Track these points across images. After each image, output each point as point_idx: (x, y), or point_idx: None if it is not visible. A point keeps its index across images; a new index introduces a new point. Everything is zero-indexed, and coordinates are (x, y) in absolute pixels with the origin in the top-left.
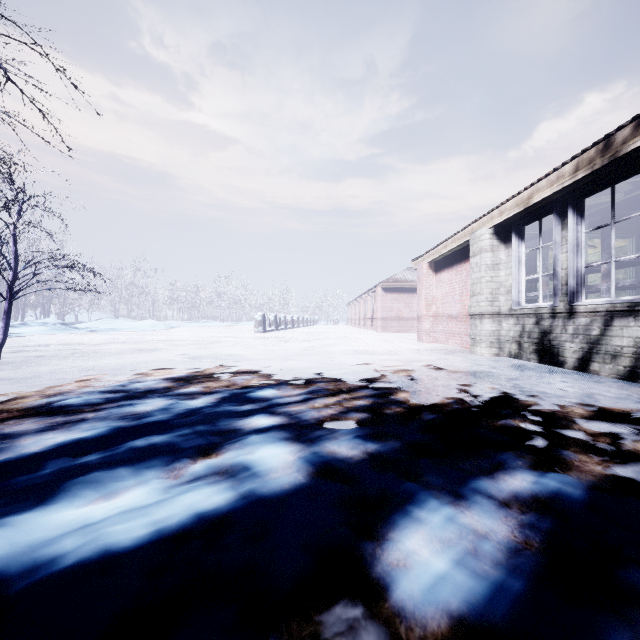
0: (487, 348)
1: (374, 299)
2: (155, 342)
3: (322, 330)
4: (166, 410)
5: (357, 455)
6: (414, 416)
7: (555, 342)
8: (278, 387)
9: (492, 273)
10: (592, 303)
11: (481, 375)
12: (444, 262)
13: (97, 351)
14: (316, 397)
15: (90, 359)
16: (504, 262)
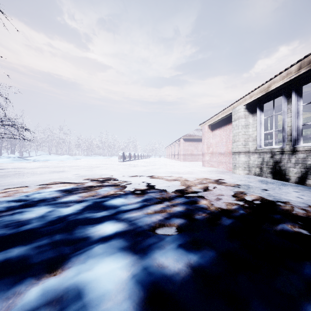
0: (242, 170)
1: (179, 145)
2: (65, 167)
3: (153, 160)
4: (43, 218)
5: (182, 270)
6: (216, 221)
7: (283, 167)
8: (125, 197)
9: (245, 130)
10: (308, 145)
11: (245, 187)
12: (216, 125)
13: (30, 172)
14: (149, 205)
15: (23, 177)
16: (251, 124)
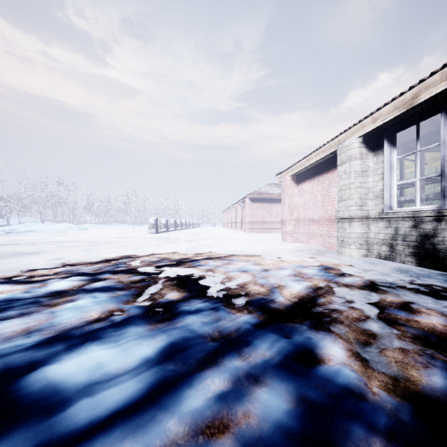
0: (357, 249)
1: (243, 207)
2: (51, 243)
3: (203, 231)
4: None
5: None
6: None
7: (441, 246)
8: (120, 336)
9: (361, 179)
10: None
11: (387, 288)
12: (305, 174)
13: None
14: (178, 382)
15: None
16: (372, 169)
